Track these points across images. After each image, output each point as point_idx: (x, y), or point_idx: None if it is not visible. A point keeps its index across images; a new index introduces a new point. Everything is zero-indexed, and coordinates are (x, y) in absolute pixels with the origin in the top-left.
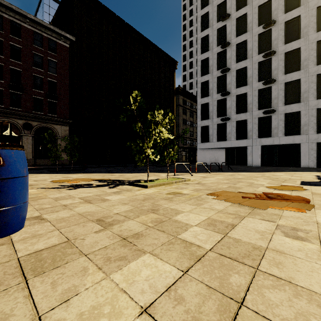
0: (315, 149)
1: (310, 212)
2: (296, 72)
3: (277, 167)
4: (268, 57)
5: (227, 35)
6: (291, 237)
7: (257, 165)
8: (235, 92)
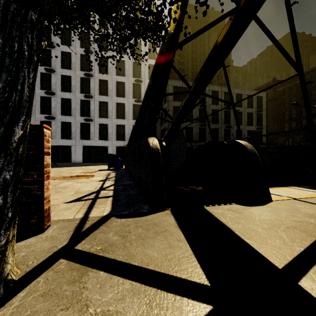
0: (115, 150)
1: (91, 178)
2: (106, 96)
3: (94, 163)
4: (88, 77)
5: (52, 37)
6: (79, 183)
7: (79, 161)
8: (61, 94)
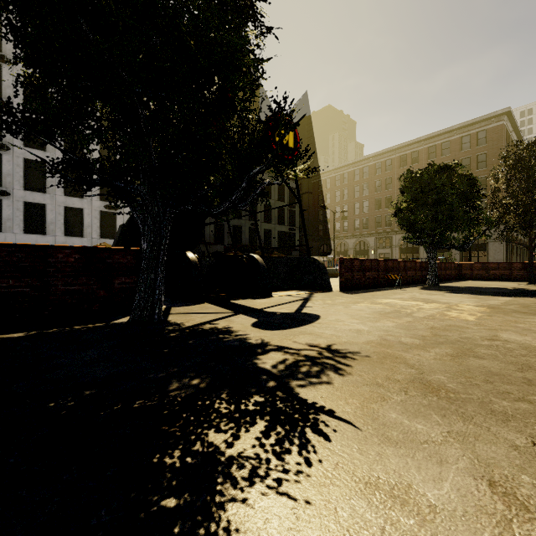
0: None
1: None
2: (41, 151)
3: None
4: None
5: None
6: None
7: None
8: None
